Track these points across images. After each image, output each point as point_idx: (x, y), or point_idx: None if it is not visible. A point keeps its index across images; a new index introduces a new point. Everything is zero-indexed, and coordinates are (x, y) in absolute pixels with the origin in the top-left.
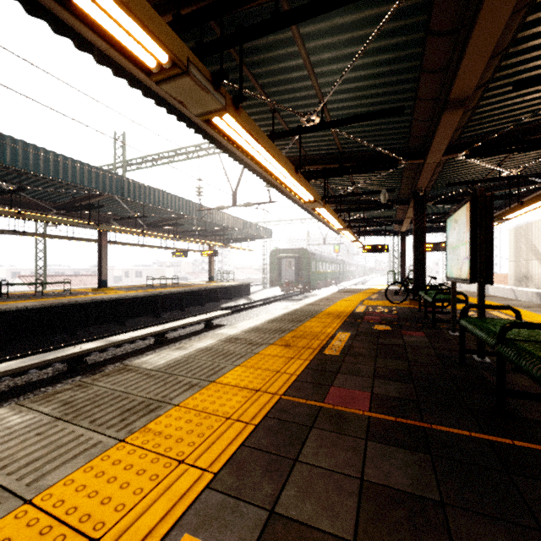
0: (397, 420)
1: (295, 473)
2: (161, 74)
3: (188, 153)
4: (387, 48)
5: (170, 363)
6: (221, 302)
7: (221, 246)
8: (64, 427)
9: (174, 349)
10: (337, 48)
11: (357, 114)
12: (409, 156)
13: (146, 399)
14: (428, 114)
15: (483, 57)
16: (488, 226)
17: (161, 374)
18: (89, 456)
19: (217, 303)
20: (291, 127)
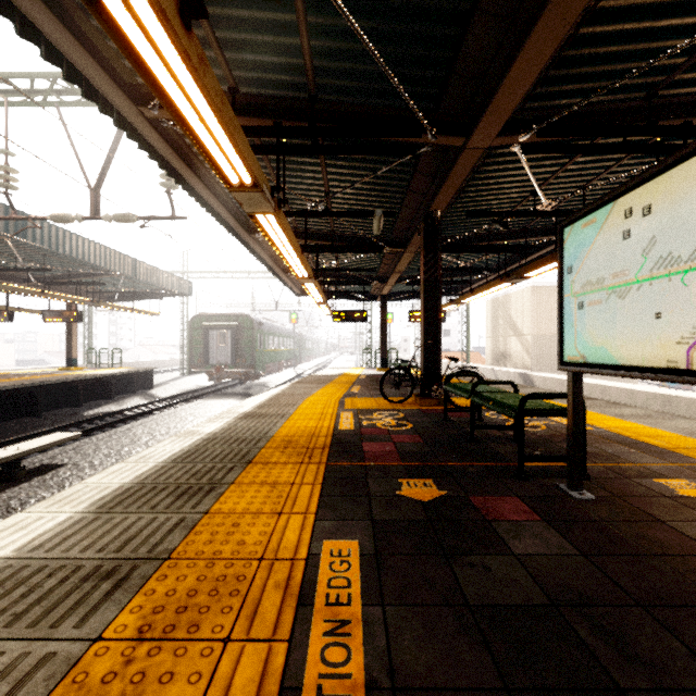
0: None
1: None
2: None
3: None
4: None
5: None
6: (86, 405)
7: (88, 303)
8: None
9: None
10: None
11: None
12: (440, 129)
13: None
14: None
15: None
16: None
17: None
18: None
19: (76, 409)
20: None
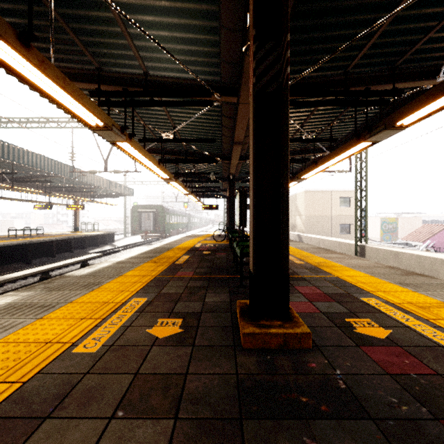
0: (202, 276)
1: (165, 288)
2: (97, 128)
3: (60, 122)
4: (206, 114)
5: (90, 273)
6: (88, 248)
7: (88, 201)
8: (57, 292)
9: (86, 268)
10: (182, 109)
11: (194, 134)
12: (223, 158)
13: (90, 283)
14: (229, 142)
15: (243, 131)
16: (245, 203)
17: (89, 276)
18: (82, 295)
19: (85, 250)
20: (155, 133)
